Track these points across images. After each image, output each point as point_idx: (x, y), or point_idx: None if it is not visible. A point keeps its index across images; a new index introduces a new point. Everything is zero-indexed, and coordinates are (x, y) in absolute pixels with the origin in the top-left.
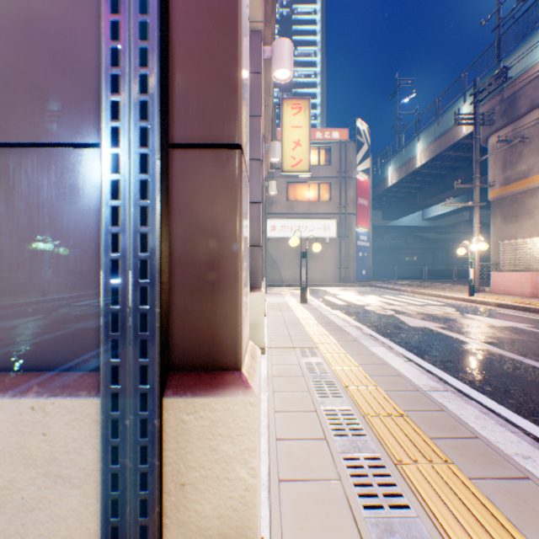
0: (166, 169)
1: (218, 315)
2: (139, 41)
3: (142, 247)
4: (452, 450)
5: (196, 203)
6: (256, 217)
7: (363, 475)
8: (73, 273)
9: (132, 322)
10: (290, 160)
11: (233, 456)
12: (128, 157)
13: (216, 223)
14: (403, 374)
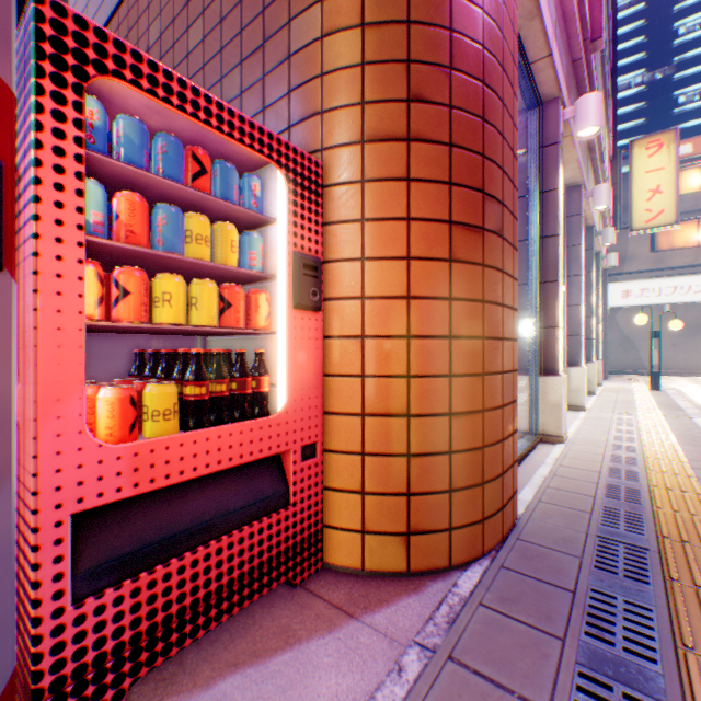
0: (541, 333)
1: (553, 362)
2: (537, 311)
3: (537, 348)
4: (682, 442)
5: (548, 339)
6: (577, 315)
7: (619, 437)
8: (521, 353)
9: (535, 362)
10: (643, 214)
11: (556, 389)
12: (534, 332)
13: (552, 343)
14: (700, 428)
